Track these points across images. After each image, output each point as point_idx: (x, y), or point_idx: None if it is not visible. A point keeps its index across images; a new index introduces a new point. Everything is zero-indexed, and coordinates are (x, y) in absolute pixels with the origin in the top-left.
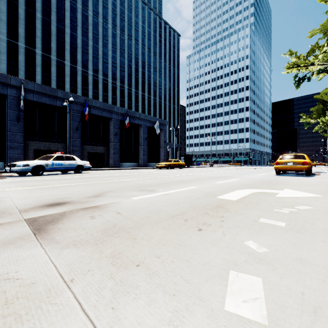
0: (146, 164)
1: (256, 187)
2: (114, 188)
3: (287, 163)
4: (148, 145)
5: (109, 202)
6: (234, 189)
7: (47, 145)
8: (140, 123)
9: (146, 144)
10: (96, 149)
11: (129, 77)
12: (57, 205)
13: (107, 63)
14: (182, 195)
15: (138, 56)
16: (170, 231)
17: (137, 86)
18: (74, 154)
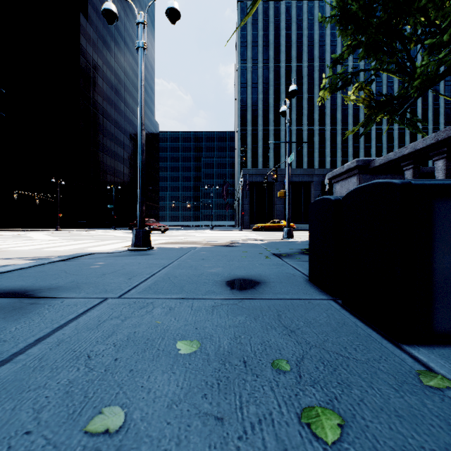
0: None
1: None
2: None
3: None
4: None
5: None
6: None
7: None
8: None
9: None
10: None
11: None
12: None
13: None
14: None
15: None
16: None
17: (413, 120)
18: None
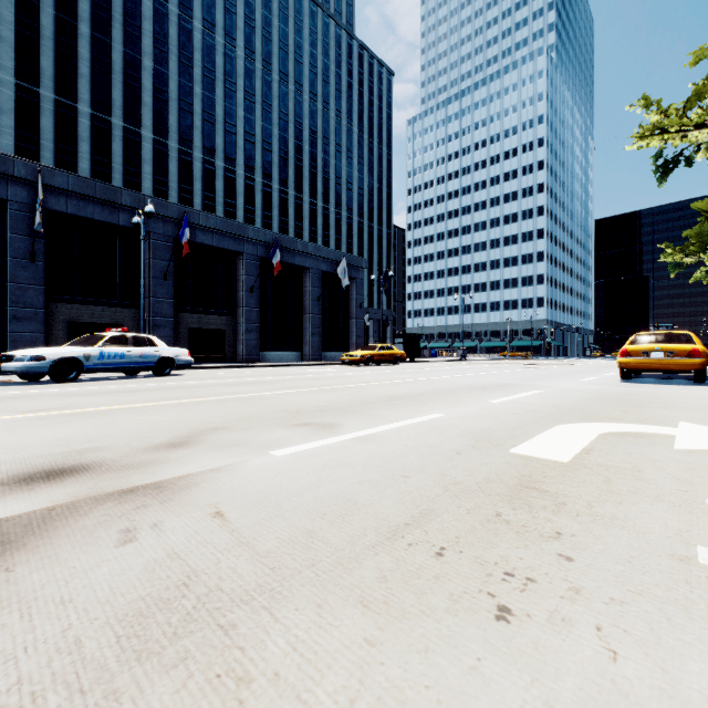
0: (319, 354)
1: (598, 417)
2: (232, 419)
3: (650, 354)
4: (324, 313)
5: (205, 468)
6: (544, 423)
7: (98, 313)
8: (306, 265)
9: (320, 311)
10: (208, 322)
11: (282, 165)
12: (46, 480)
13: (235, 135)
14: (409, 440)
15: (301, 118)
16: (391, 622)
17: (300, 185)
18: (157, 332)
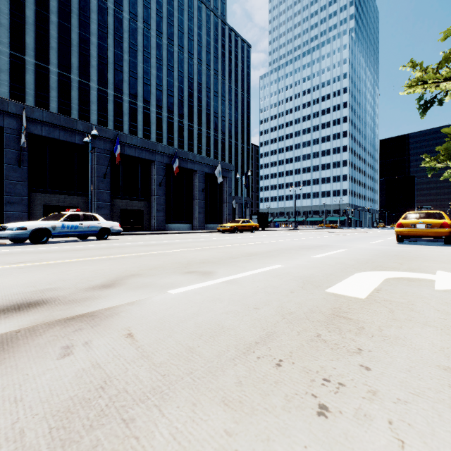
0: (203, 226)
1: (383, 267)
2: (144, 268)
3: (416, 225)
4: (207, 200)
5: (123, 302)
6: (348, 271)
7: (62, 199)
8: (195, 168)
9: (204, 198)
10: (132, 205)
11: (180, 105)
12: (17, 310)
13: (150, 85)
14: (260, 283)
15: (192, 75)
16: (244, 417)
17: (191, 118)
18: (100, 211)
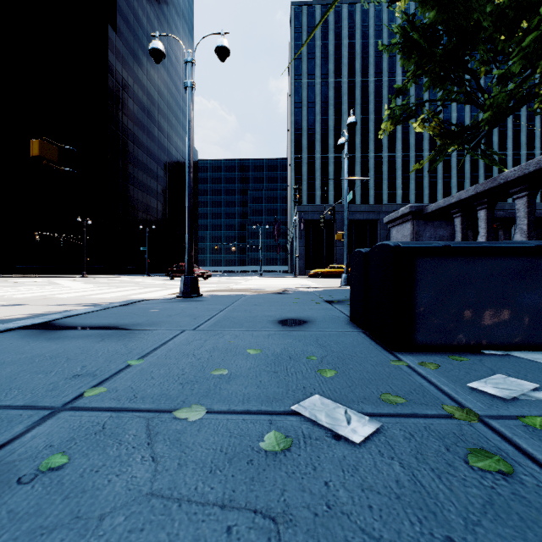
0: None
1: None
2: None
3: None
4: None
5: None
6: None
7: None
8: None
9: None
10: None
11: (486, 136)
12: None
13: None
14: None
15: None
16: None
17: (503, 145)
18: None
